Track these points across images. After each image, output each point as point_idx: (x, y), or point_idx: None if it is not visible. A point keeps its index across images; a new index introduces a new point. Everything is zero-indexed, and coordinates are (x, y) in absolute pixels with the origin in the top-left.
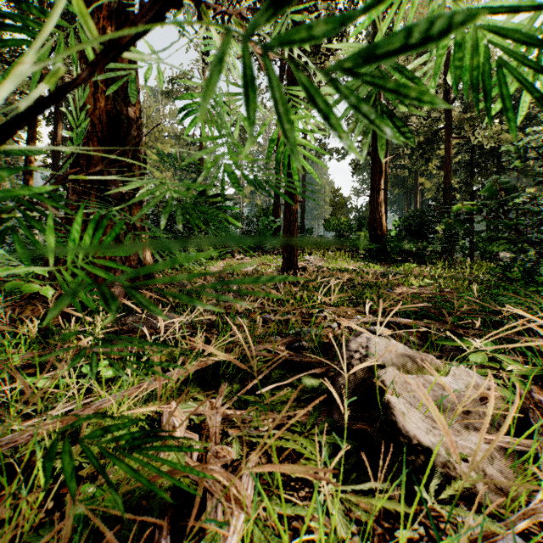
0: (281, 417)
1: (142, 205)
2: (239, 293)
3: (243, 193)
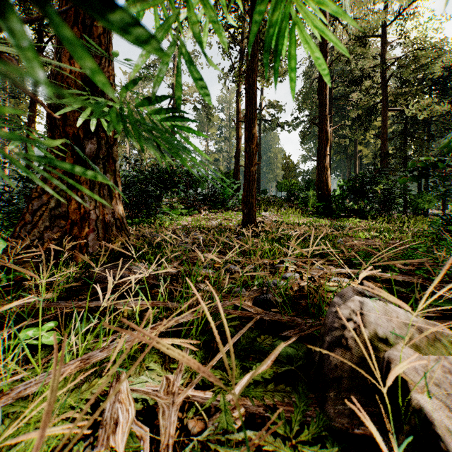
0: (256, 407)
1: (115, 164)
2: (205, 245)
3: (207, 95)
